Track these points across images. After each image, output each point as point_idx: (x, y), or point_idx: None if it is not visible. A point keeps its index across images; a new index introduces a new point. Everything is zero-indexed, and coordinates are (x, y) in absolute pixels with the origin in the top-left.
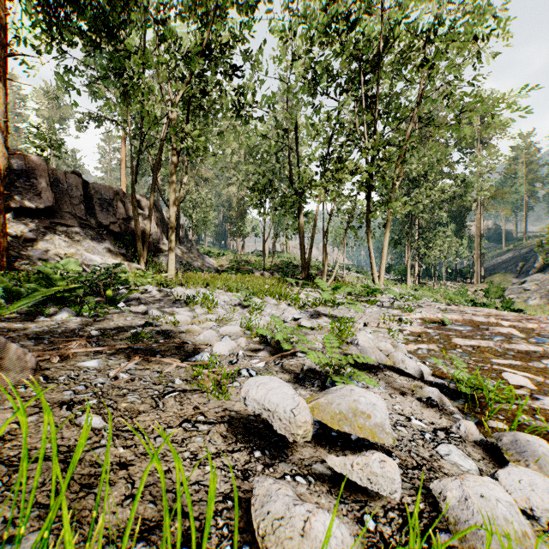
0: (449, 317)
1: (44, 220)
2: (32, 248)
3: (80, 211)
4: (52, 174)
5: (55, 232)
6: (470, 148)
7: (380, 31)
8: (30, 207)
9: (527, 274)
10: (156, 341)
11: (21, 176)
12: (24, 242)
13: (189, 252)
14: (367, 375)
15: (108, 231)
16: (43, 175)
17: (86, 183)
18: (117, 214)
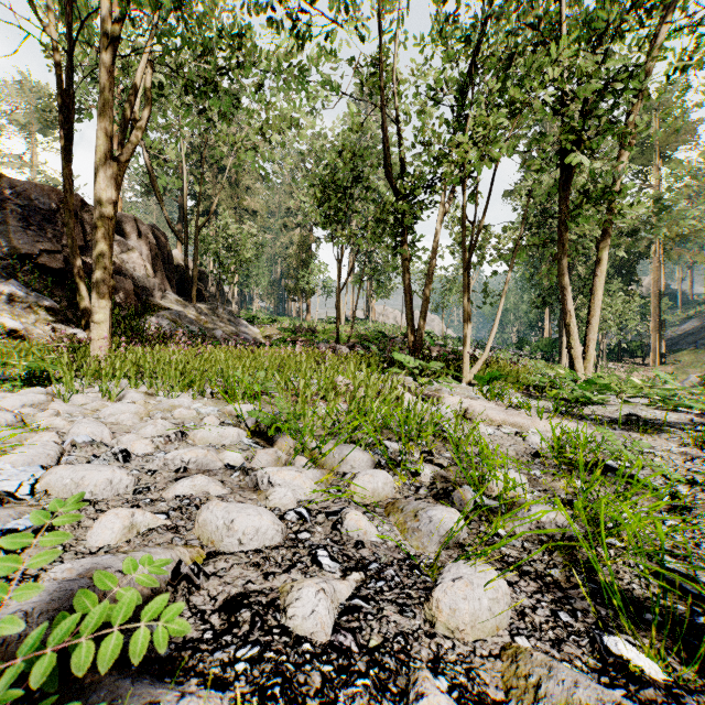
0: None
1: None
2: None
3: None
4: None
5: None
6: (644, 165)
7: None
8: None
9: None
10: None
11: None
12: None
13: (212, 314)
14: None
15: (37, 266)
16: None
17: None
18: (62, 238)
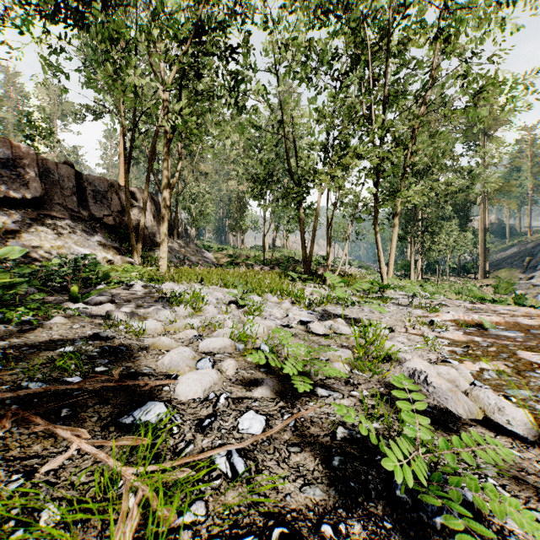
0: (488, 319)
1: (31, 211)
2: (13, 240)
3: (71, 203)
4: (42, 164)
5: (43, 223)
6: (474, 141)
7: (389, 5)
8: (16, 197)
9: (534, 269)
10: (90, 370)
11: (8, 165)
12: (5, 233)
13: (187, 247)
14: (446, 439)
15: (102, 224)
16: (31, 164)
17: (79, 174)
18: (111, 207)
